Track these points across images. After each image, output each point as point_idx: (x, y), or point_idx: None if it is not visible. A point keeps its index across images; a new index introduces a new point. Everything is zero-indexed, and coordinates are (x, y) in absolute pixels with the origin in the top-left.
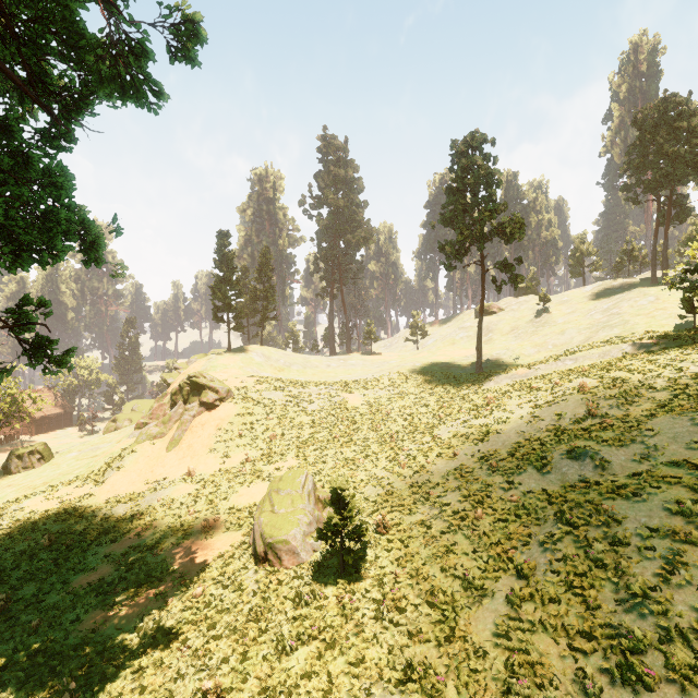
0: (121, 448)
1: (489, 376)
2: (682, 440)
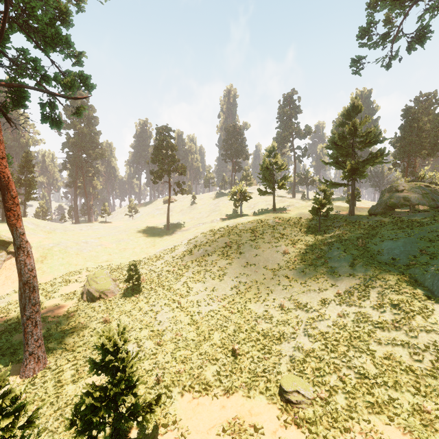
0: None
1: (172, 231)
2: (223, 243)
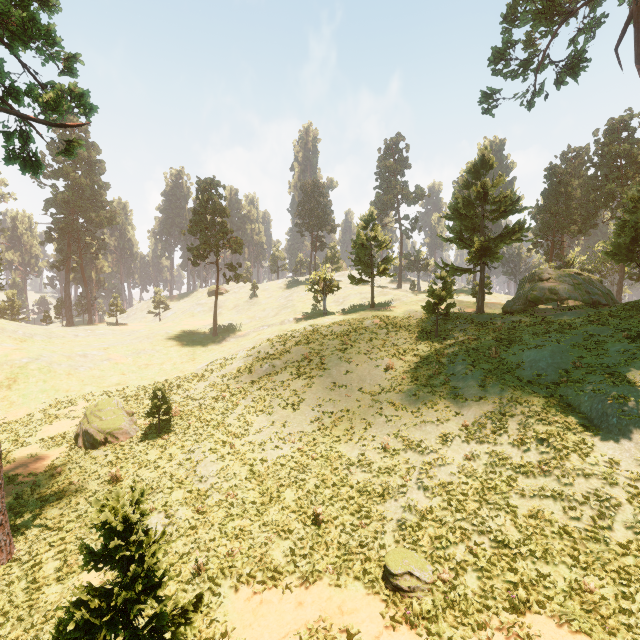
0: None
1: (222, 338)
2: (298, 354)
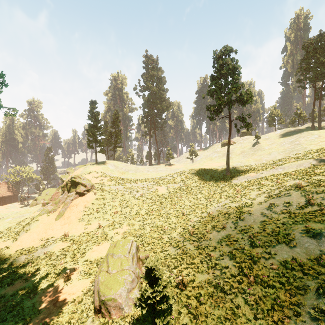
0: (32, 217)
1: (234, 177)
2: None
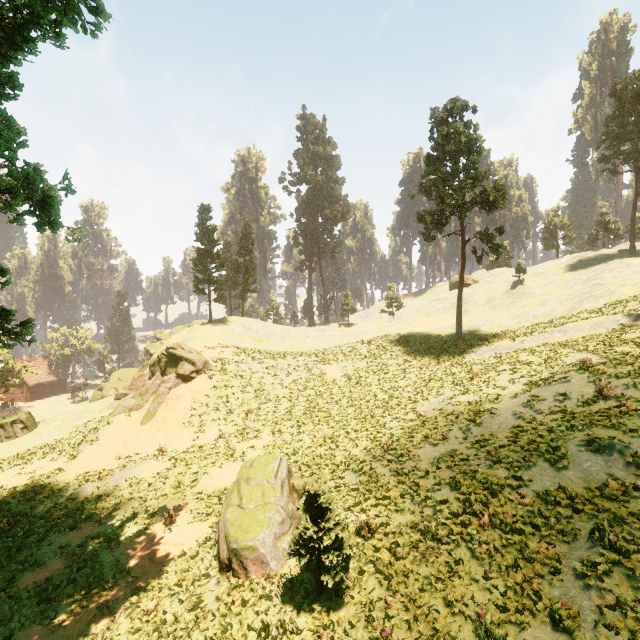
0: (99, 420)
1: (470, 348)
2: None
